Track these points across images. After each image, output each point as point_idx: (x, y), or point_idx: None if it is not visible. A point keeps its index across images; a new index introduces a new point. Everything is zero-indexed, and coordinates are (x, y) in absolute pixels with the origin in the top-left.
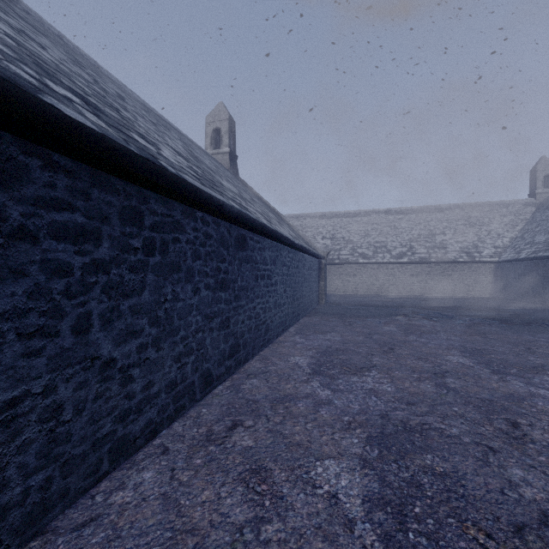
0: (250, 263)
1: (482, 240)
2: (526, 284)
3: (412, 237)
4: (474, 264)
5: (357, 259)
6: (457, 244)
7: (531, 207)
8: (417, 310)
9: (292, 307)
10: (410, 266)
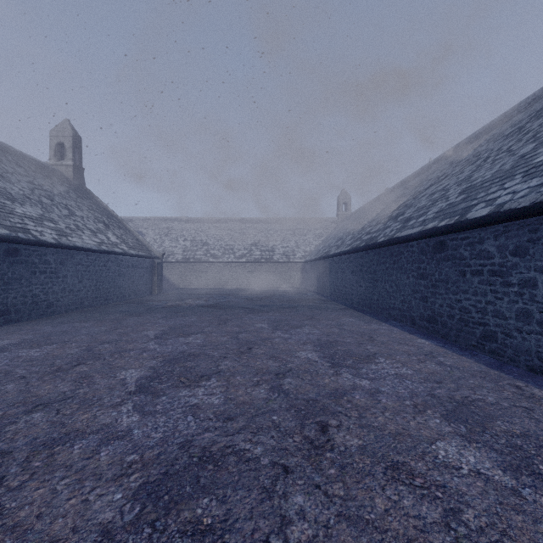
0: (26, 264)
1: (298, 246)
2: (310, 277)
3: (253, 242)
4: (290, 264)
5: (208, 259)
6: (282, 248)
7: (334, 224)
8: (215, 296)
9: (96, 294)
10: (247, 265)
